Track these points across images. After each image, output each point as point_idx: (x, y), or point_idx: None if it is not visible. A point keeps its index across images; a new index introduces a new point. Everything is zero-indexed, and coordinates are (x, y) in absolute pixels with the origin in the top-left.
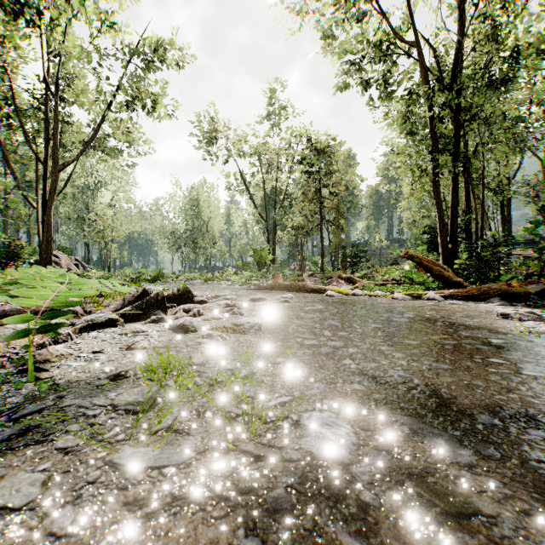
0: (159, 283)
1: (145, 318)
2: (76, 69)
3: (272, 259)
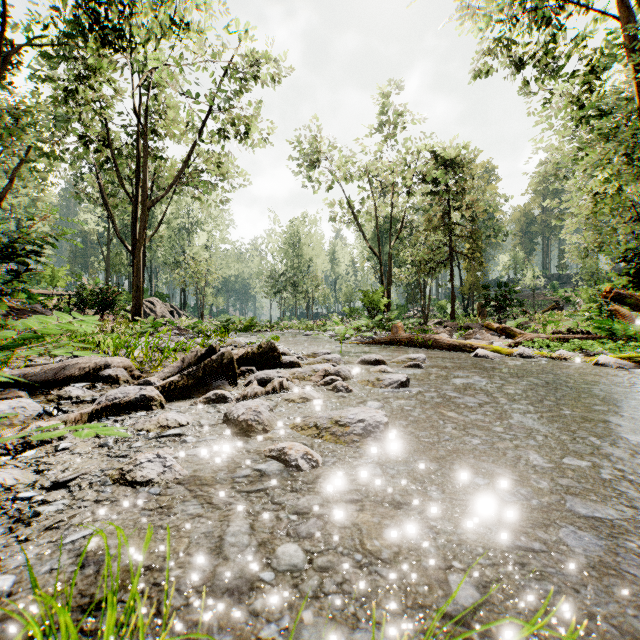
0: (251, 334)
1: (200, 393)
2: (167, 97)
3: (387, 303)
